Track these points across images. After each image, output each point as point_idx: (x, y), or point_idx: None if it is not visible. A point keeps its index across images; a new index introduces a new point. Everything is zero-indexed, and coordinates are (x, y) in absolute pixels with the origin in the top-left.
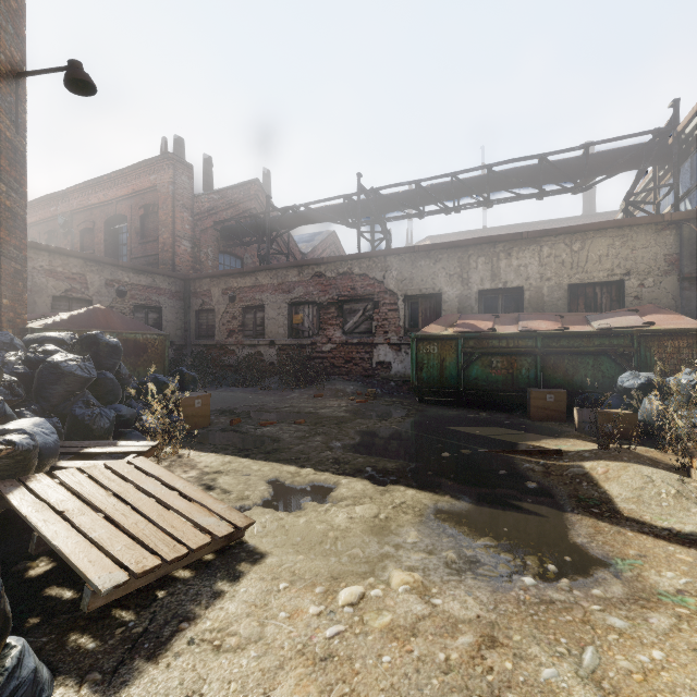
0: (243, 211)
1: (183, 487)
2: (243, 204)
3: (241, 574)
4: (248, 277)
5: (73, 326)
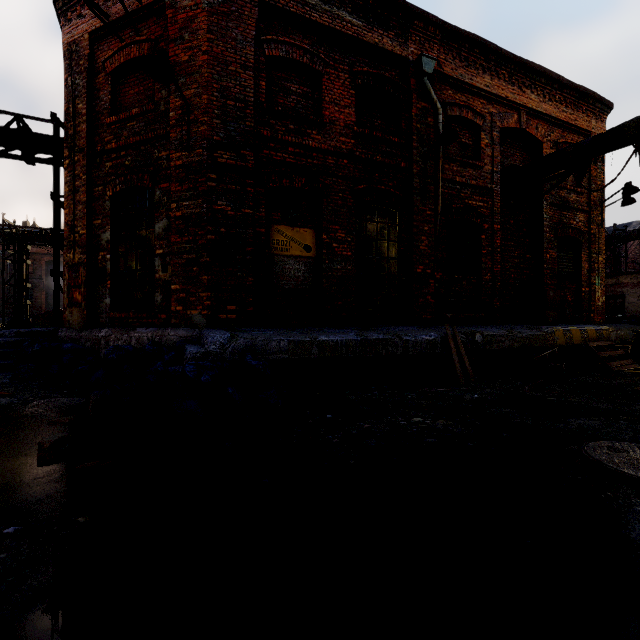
0: None
1: None
2: None
3: None
4: (610, 279)
5: None
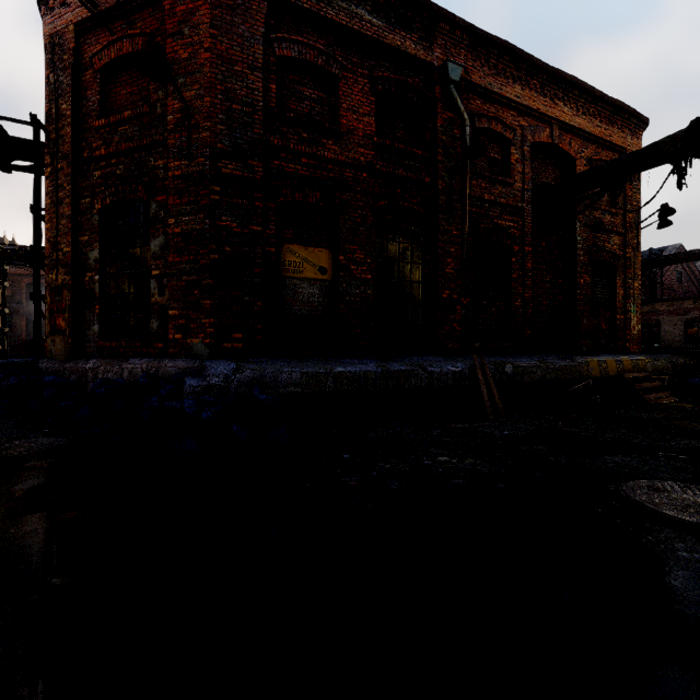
0: None
1: None
2: None
3: None
4: (645, 306)
5: None
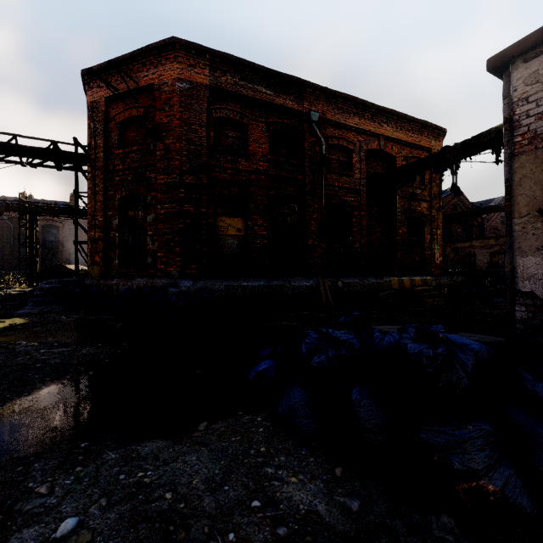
0: (450, 206)
1: None
2: (450, 202)
3: None
4: (466, 242)
5: None
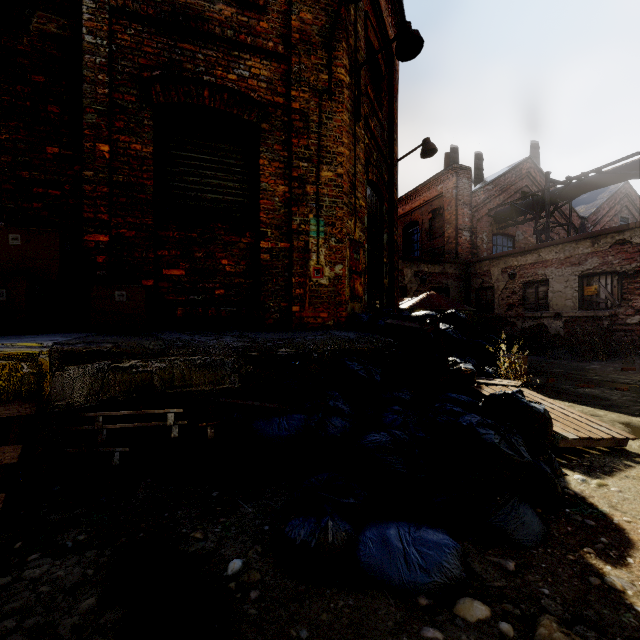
0: (514, 192)
1: (566, 408)
2: (514, 185)
3: (639, 462)
4: (529, 254)
5: (422, 306)
